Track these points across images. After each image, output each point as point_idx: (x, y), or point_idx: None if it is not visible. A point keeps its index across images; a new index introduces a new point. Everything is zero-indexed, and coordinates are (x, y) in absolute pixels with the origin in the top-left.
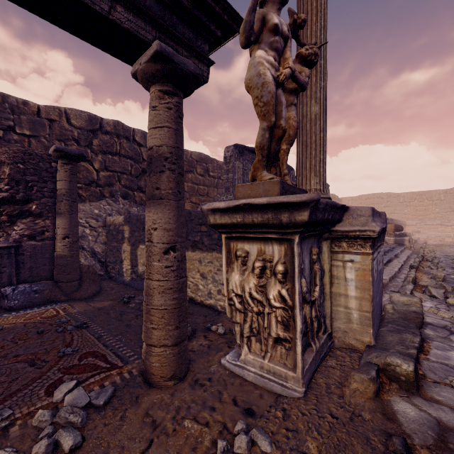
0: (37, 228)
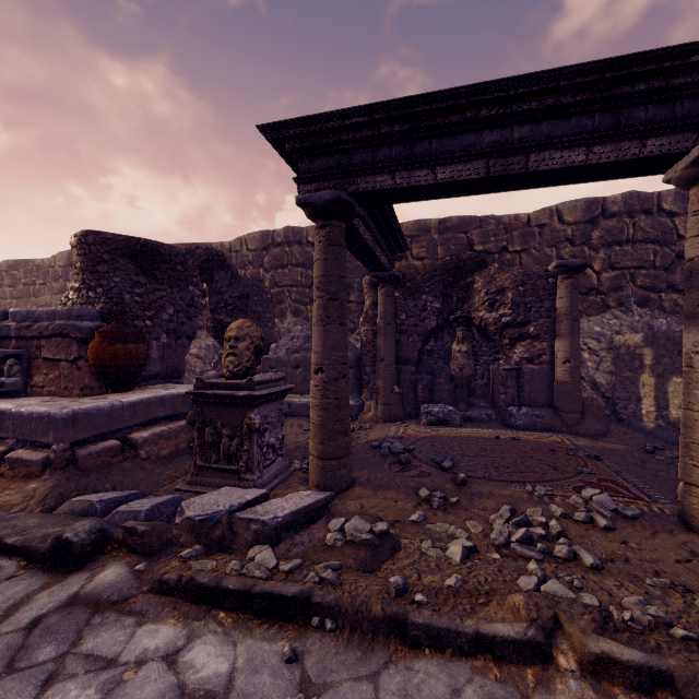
0: (535, 351)
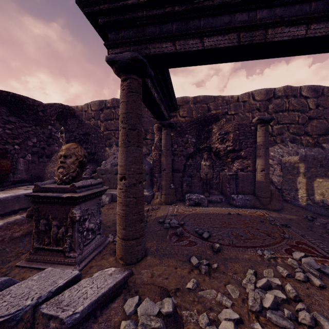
0: (244, 165)
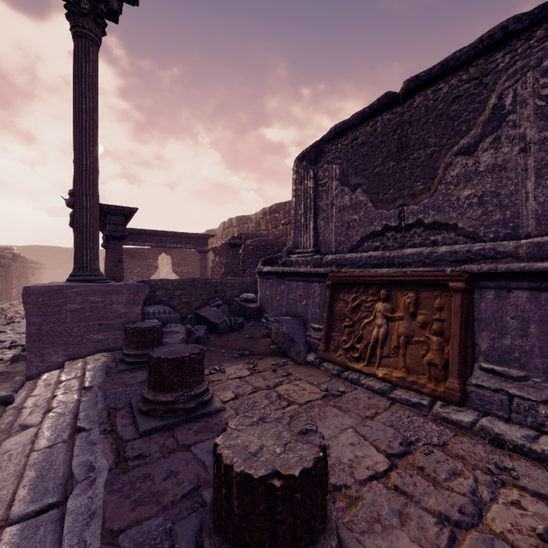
0: None
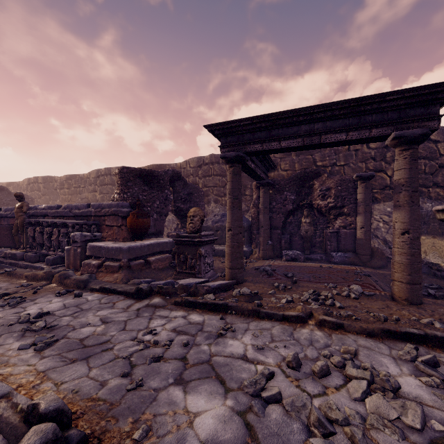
0: (347, 222)
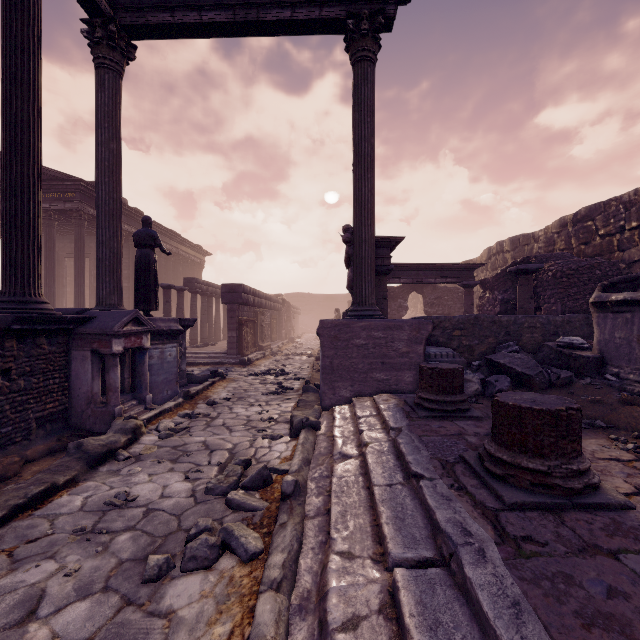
0: None
